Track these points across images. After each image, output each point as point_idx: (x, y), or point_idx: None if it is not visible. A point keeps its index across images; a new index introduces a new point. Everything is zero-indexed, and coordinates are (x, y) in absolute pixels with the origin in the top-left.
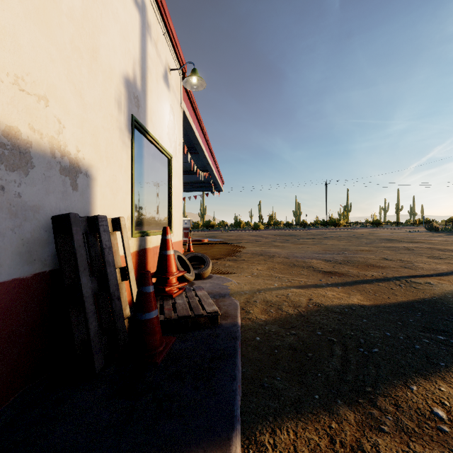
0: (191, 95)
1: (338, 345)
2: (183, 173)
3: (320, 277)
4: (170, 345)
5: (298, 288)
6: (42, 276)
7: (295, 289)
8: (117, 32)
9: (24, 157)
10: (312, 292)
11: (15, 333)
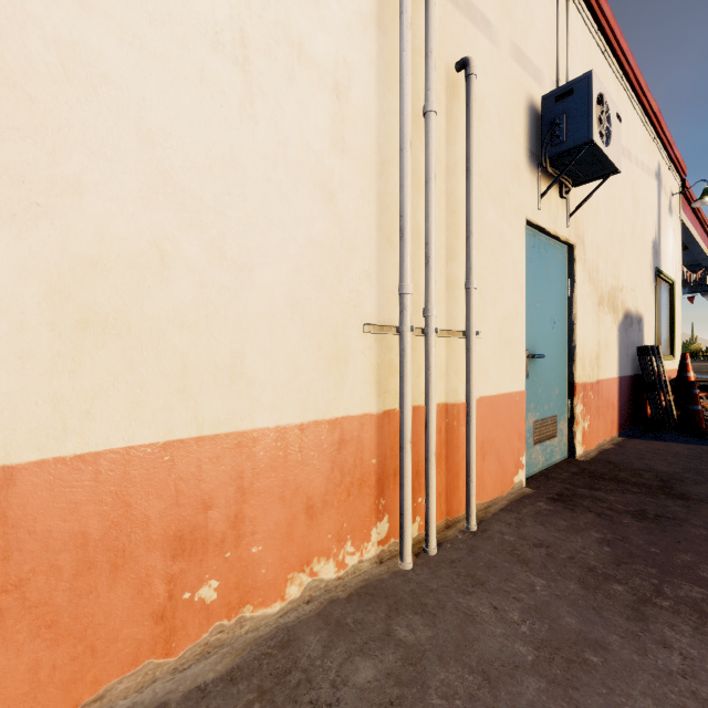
0: (689, 195)
1: None
2: None
3: None
4: None
5: None
6: (634, 376)
7: None
8: (649, 216)
9: (631, 320)
10: None
11: (630, 399)
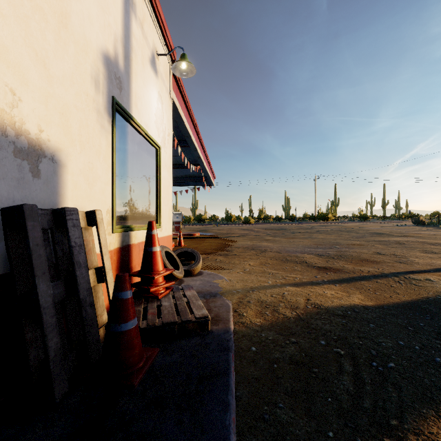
0: (181, 85)
1: (347, 357)
2: (174, 167)
3: (315, 273)
4: (151, 360)
5: (293, 286)
6: None
7: (291, 287)
8: (93, 1)
9: None
10: (309, 291)
11: None
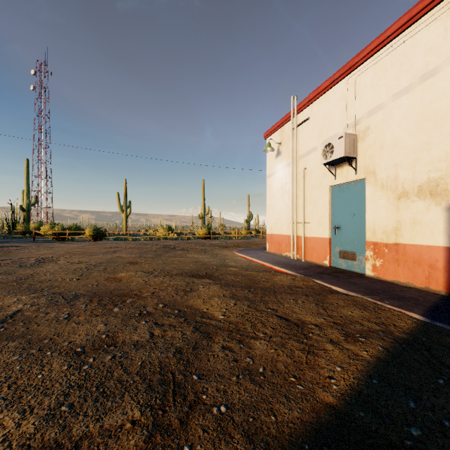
0: None
1: None
2: None
3: None
4: None
5: None
6: None
7: None
8: None
9: None
10: None
11: None
